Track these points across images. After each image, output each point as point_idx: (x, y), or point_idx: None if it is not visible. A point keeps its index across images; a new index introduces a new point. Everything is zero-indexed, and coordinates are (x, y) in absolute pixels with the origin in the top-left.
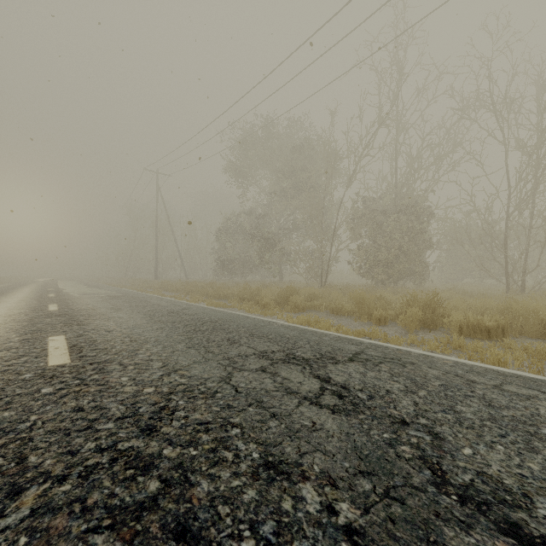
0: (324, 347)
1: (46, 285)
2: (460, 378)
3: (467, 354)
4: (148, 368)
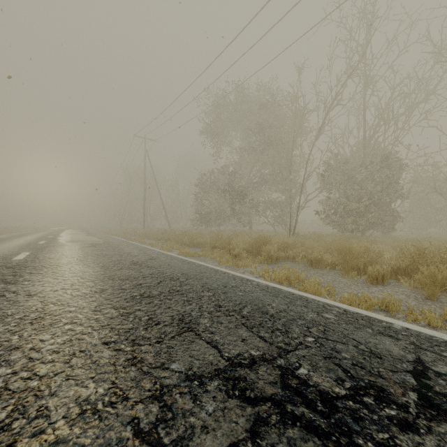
0: (342, 346)
1: (52, 233)
2: None
3: None
4: None
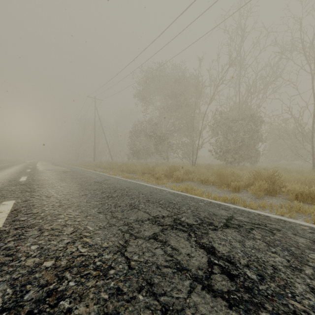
0: (202, 212)
1: (30, 164)
2: None
3: (314, 219)
4: (59, 235)
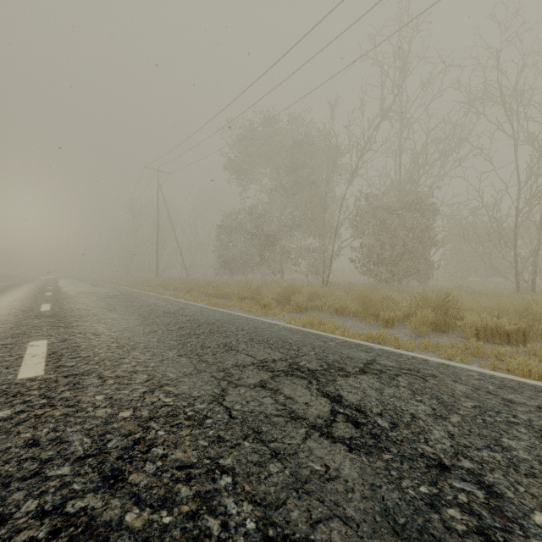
0: (331, 355)
1: (46, 283)
2: (494, 396)
3: (491, 363)
4: (129, 383)
